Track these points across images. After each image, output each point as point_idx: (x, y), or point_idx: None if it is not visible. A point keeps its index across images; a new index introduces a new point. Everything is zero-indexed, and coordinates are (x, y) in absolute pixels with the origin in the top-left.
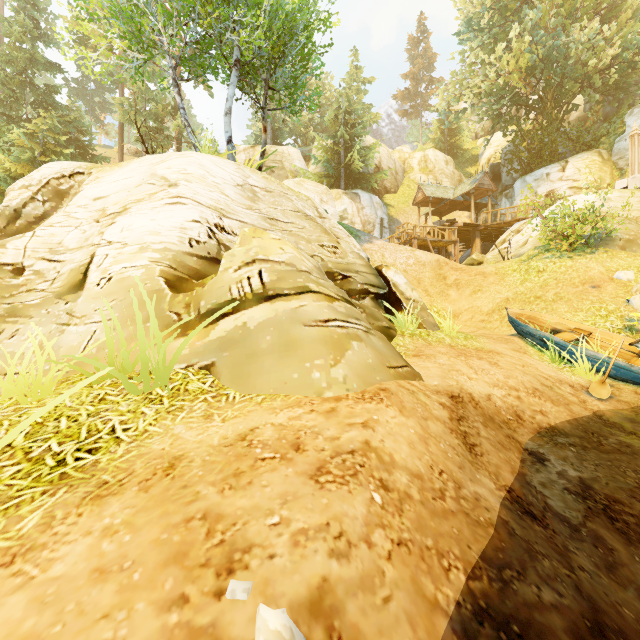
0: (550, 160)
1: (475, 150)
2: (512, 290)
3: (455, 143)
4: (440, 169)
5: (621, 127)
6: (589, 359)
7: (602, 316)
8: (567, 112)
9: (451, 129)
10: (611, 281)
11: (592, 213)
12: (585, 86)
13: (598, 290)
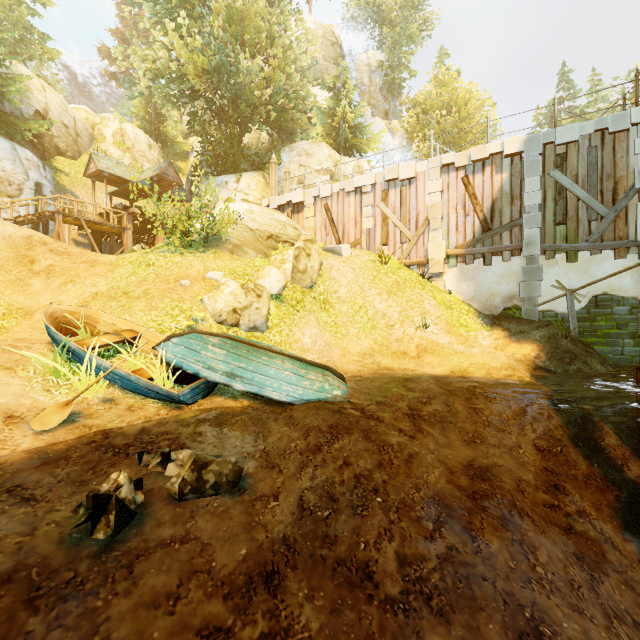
0: (234, 172)
1: (185, 145)
2: (112, 284)
3: (163, 130)
4: (141, 150)
5: (279, 159)
6: (101, 369)
7: (173, 315)
8: (244, 132)
9: (159, 113)
10: (203, 280)
11: (200, 211)
12: (255, 114)
13: (185, 288)
